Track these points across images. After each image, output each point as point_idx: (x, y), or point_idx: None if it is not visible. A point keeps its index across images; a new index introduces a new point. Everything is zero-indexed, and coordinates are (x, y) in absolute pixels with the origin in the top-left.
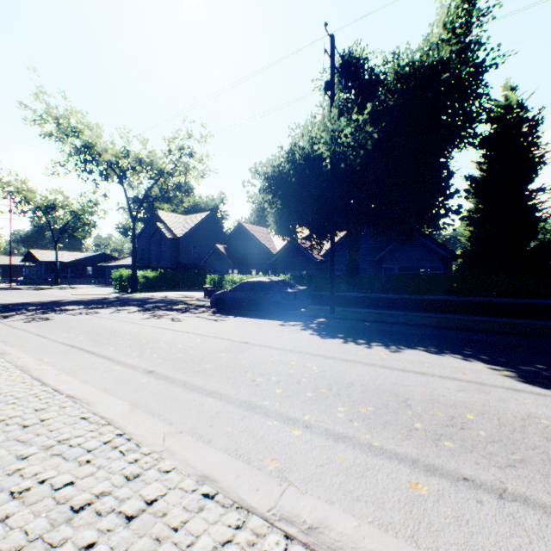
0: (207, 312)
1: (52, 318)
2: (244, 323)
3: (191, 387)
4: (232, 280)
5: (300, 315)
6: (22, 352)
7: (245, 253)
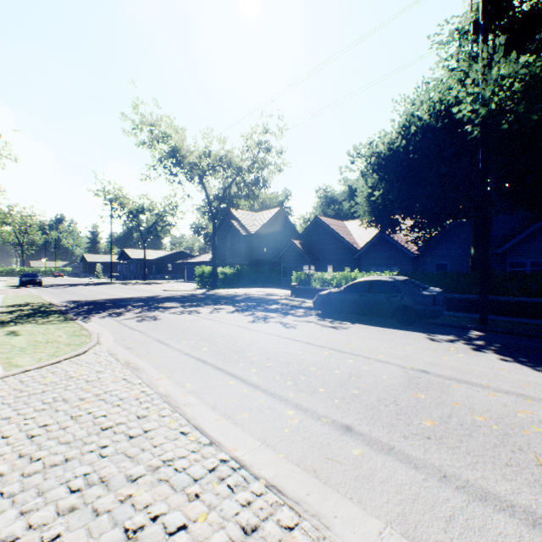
0: (310, 314)
1: (159, 318)
2: (375, 334)
3: (469, 490)
4: (322, 277)
5: (435, 324)
6: (155, 368)
7: (322, 248)
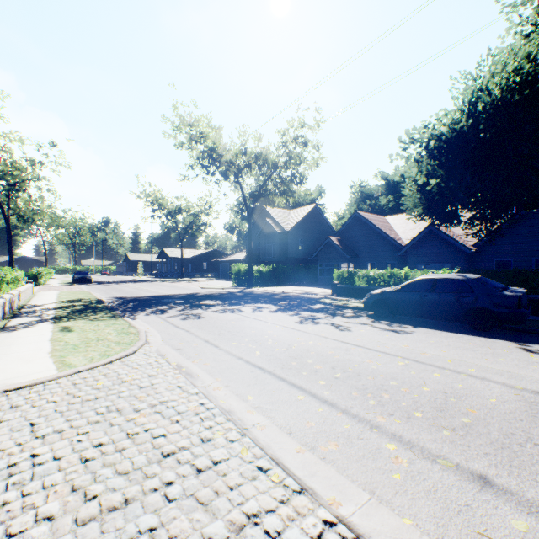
0: (360, 315)
1: (202, 316)
2: (449, 340)
3: None
4: (367, 275)
5: (518, 330)
6: (209, 374)
7: (362, 245)
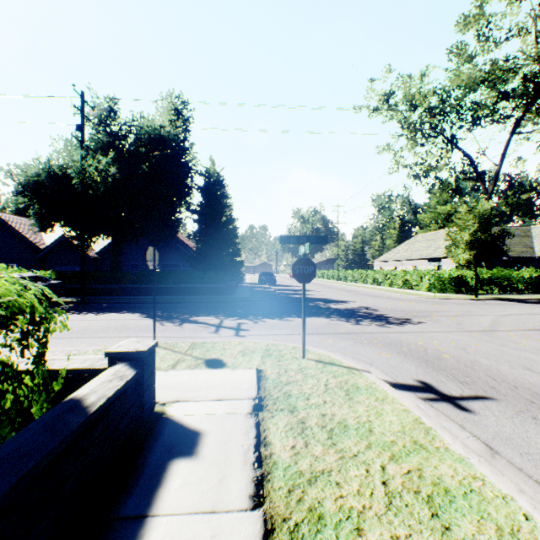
0: None
1: None
2: None
3: None
4: None
5: (52, 304)
6: None
7: (2, 246)
